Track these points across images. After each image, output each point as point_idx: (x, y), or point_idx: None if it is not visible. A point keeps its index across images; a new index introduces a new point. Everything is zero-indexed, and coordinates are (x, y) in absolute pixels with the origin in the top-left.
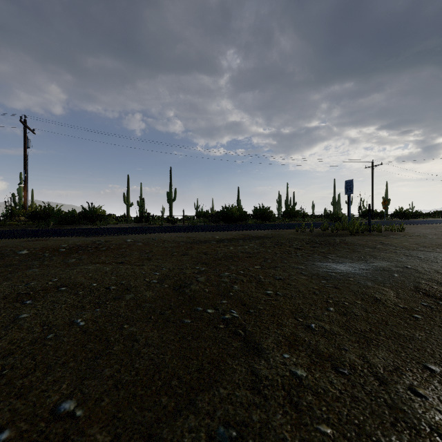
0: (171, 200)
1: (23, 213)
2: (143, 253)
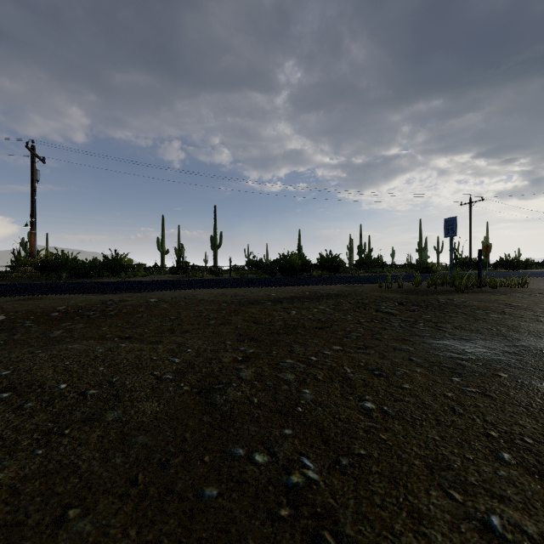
0: (216, 246)
1: (29, 262)
2: (166, 321)
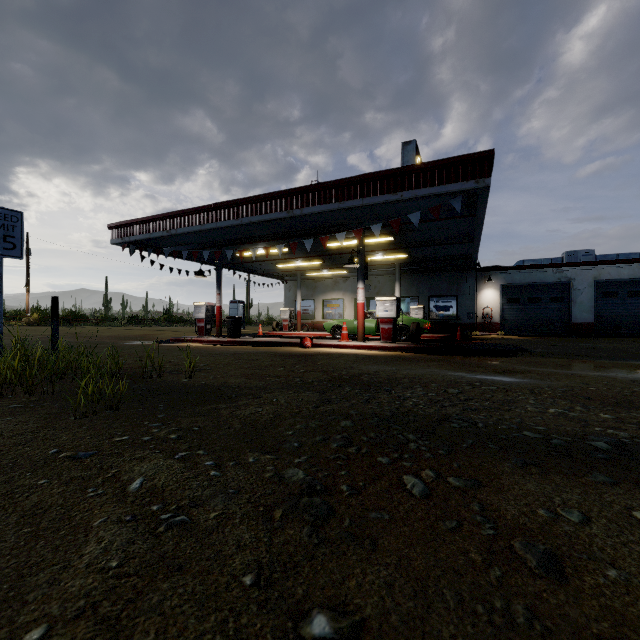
0: None
1: None
2: None
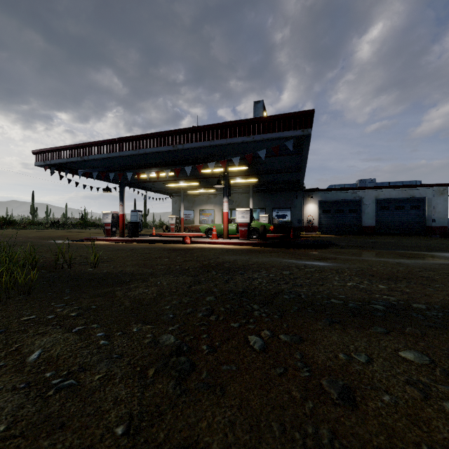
0: None
1: None
2: None
